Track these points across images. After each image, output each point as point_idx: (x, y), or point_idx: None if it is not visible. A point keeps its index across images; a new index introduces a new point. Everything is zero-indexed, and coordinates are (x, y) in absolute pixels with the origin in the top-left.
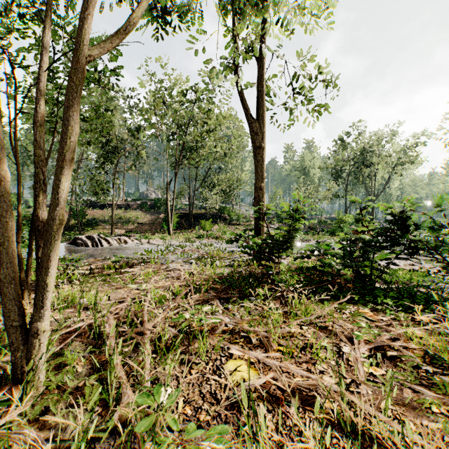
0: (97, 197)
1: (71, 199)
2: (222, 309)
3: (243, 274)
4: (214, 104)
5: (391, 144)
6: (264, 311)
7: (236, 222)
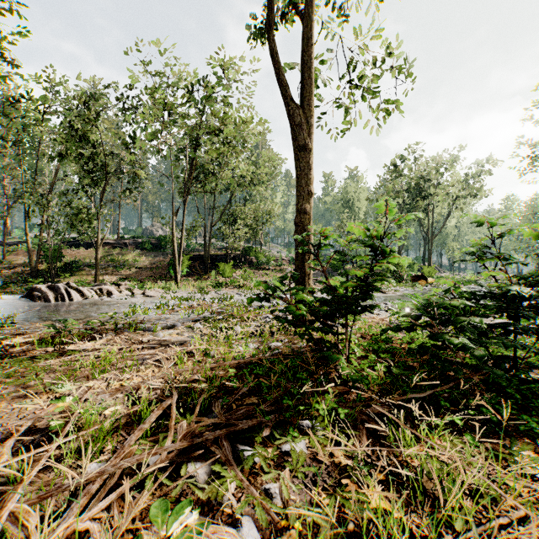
0: (77, 232)
1: (42, 235)
2: (238, 474)
3: (281, 356)
4: (236, 110)
5: (452, 173)
6: (343, 485)
7: (265, 266)
